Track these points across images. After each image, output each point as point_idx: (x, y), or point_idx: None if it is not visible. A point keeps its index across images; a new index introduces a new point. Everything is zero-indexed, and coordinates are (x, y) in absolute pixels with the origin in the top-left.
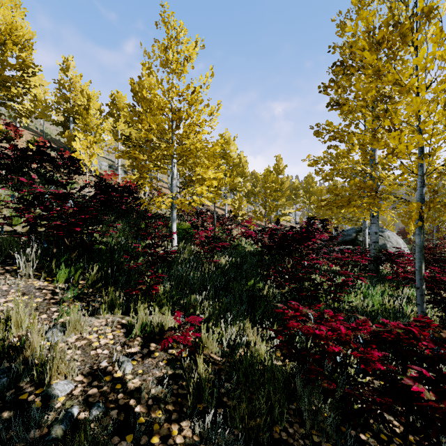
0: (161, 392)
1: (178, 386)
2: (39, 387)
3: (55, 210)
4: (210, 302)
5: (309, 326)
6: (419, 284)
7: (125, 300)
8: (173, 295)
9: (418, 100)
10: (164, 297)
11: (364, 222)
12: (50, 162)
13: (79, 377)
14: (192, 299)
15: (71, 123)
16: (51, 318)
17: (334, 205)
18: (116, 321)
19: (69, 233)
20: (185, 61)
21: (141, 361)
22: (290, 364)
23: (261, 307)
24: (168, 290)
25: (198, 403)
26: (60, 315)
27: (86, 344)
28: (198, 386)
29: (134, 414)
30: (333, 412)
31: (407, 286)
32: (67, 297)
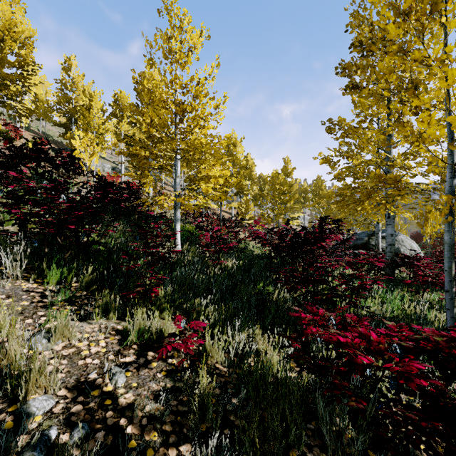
0: (157, 409)
1: (178, 402)
2: (13, 403)
3: (46, 205)
4: (216, 306)
5: (331, 333)
6: (449, 287)
7: (122, 304)
8: (175, 298)
9: (455, 73)
10: (165, 300)
11: (377, 225)
12: (49, 161)
13: (63, 391)
14: (196, 303)
15: (73, 124)
16: (37, 323)
17: (351, 200)
18: (111, 327)
19: (62, 231)
20: (189, 52)
21: (136, 372)
22: (307, 376)
23: (272, 312)
24: (170, 294)
25: (200, 423)
26: (46, 320)
27: (74, 353)
28: (201, 402)
29: (124, 437)
30: (361, 435)
31: (426, 291)
32: (58, 301)
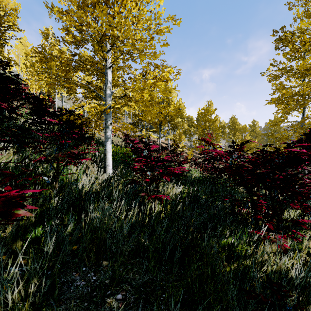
0: None
1: None
2: None
3: None
4: None
5: None
6: None
7: None
8: None
9: None
10: None
11: None
12: None
13: None
14: None
15: None
16: None
17: None
18: None
19: None
20: None
21: None
22: None
23: None
24: None
25: None
26: None
27: None
28: None
29: None
30: None
31: None
32: None
